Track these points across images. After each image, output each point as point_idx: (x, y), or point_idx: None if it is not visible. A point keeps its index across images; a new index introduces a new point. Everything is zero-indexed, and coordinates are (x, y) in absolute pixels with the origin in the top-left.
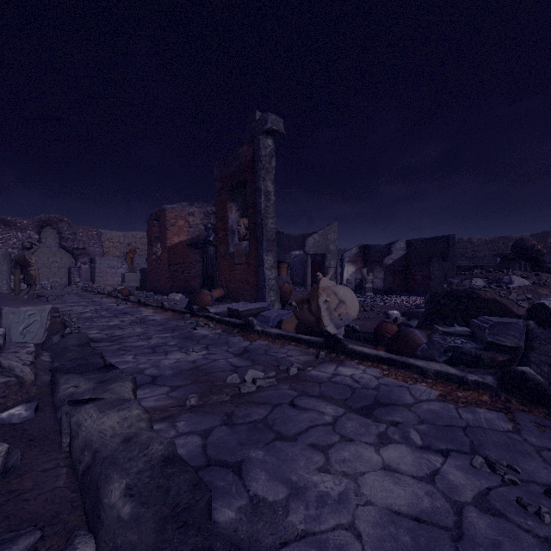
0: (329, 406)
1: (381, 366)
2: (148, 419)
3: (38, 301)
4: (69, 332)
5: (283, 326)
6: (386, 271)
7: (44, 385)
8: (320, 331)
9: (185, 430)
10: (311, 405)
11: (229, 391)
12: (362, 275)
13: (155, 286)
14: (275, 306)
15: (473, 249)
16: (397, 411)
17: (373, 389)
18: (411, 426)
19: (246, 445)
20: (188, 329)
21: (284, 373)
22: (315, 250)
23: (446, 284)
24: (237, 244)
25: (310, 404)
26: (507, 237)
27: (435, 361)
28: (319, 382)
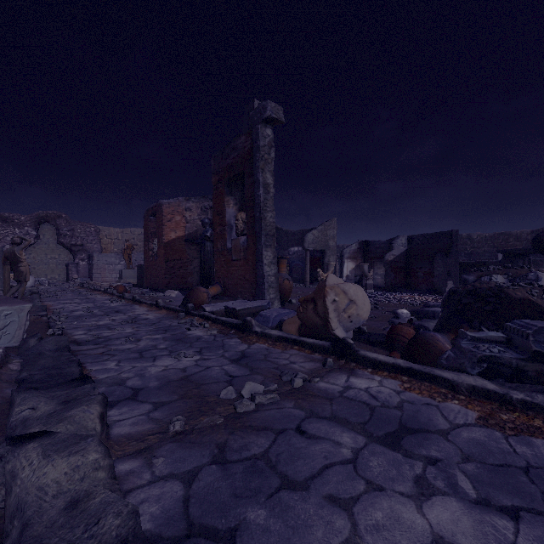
0: (345, 434)
1: (400, 377)
2: (109, 466)
3: (17, 300)
4: (51, 334)
5: (284, 327)
6: (387, 267)
7: (4, 401)
8: (327, 334)
9: (163, 472)
10: (323, 432)
11: (222, 410)
12: (363, 272)
13: (151, 282)
14: (274, 304)
15: (472, 245)
16: (431, 442)
17: (395, 408)
18: (455, 466)
19: (242, 498)
20: (182, 329)
21: (287, 385)
22: (314, 246)
23: (449, 281)
24: (234, 239)
25: (321, 430)
26: (507, 233)
27: (466, 372)
28: (330, 398)
